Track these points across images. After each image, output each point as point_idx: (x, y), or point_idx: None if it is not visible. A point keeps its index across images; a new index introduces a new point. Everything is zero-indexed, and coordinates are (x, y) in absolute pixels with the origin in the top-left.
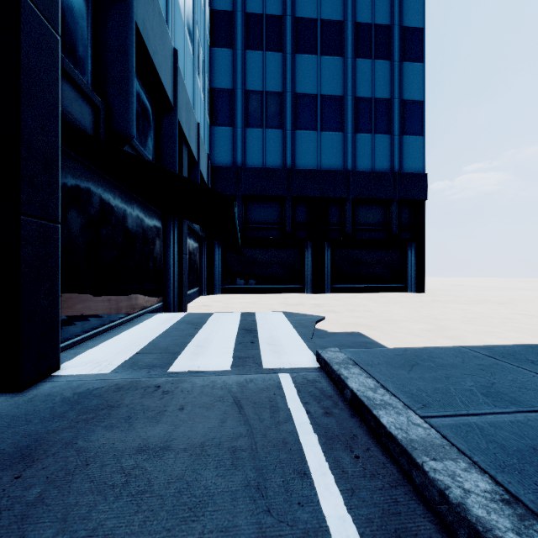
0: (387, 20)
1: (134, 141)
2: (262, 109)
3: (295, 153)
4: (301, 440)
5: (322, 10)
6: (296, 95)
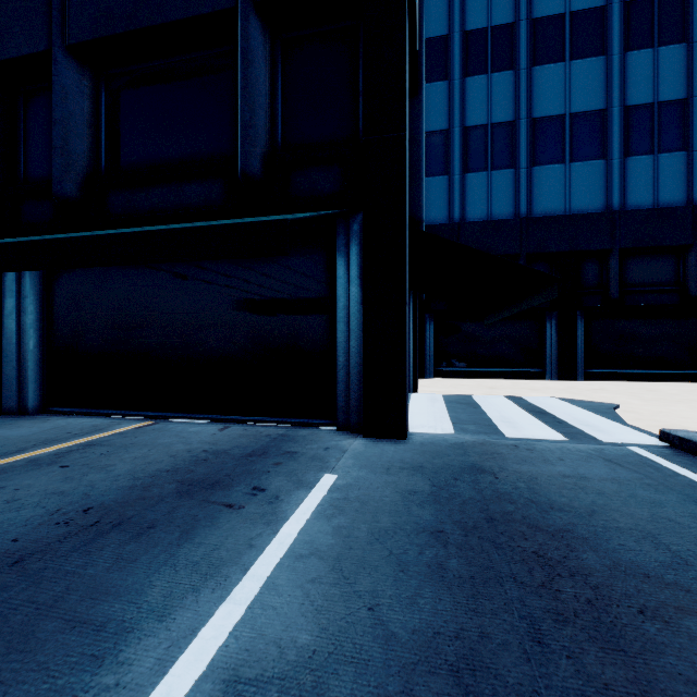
0: None
1: None
2: (487, 147)
3: (532, 197)
4: None
5: None
6: (533, 121)
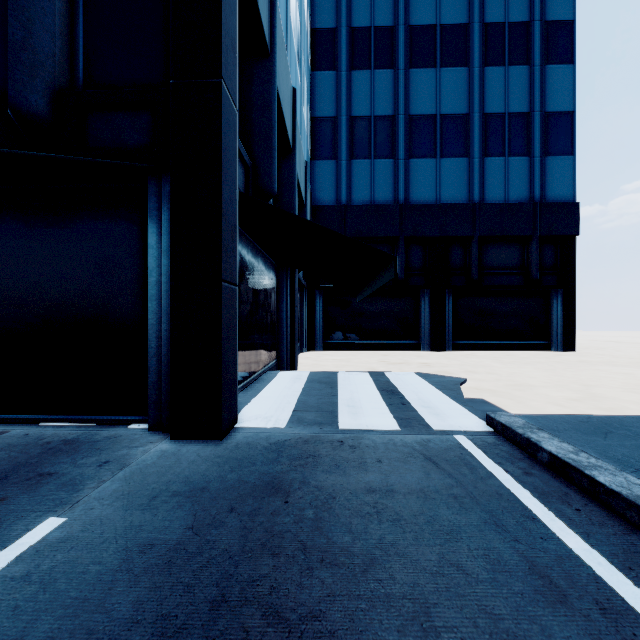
0: (525, 16)
1: None
2: (370, 137)
3: (409, 186)
4: (514, 493)
5: (442, 14)
6: (410, 117)
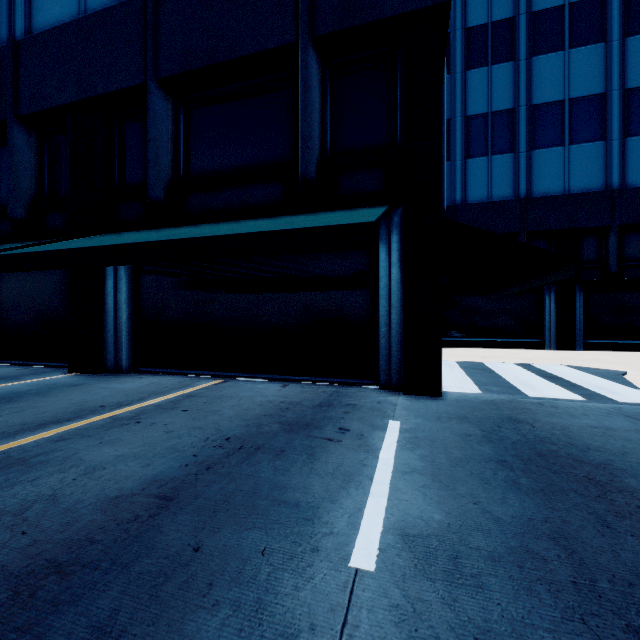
0: None
1: None
2: (487, 134)
3: (531, 178)
4: None
5: None
6: (532, 107)
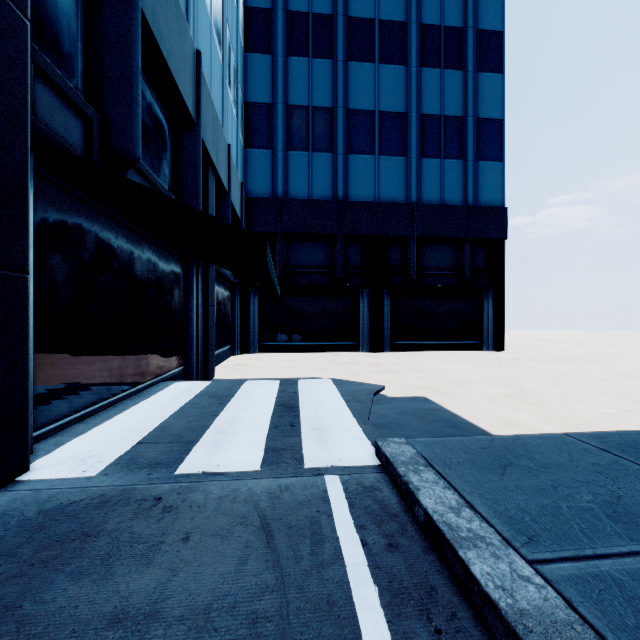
0: (460, 22)
1: (143, 165)
2: (308, 128)
3: (348, 182)
4: (354, 597)
5: (380, 9)
6: (349, 111)
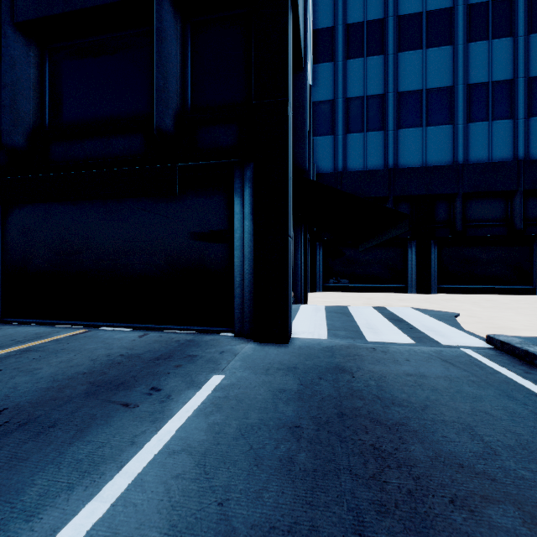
0: None
1: None
2: (363, 114)
3: (397, 152)
4: (518, 382)
5: (428, 2)
6: (398, 94)
